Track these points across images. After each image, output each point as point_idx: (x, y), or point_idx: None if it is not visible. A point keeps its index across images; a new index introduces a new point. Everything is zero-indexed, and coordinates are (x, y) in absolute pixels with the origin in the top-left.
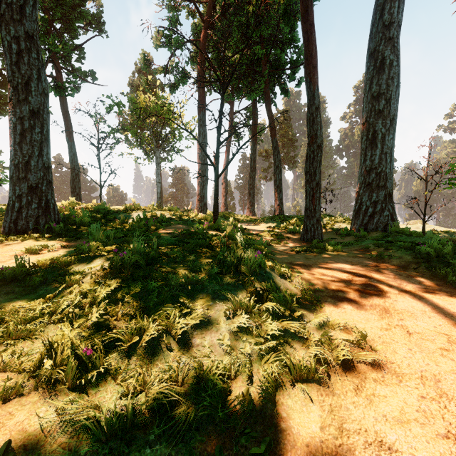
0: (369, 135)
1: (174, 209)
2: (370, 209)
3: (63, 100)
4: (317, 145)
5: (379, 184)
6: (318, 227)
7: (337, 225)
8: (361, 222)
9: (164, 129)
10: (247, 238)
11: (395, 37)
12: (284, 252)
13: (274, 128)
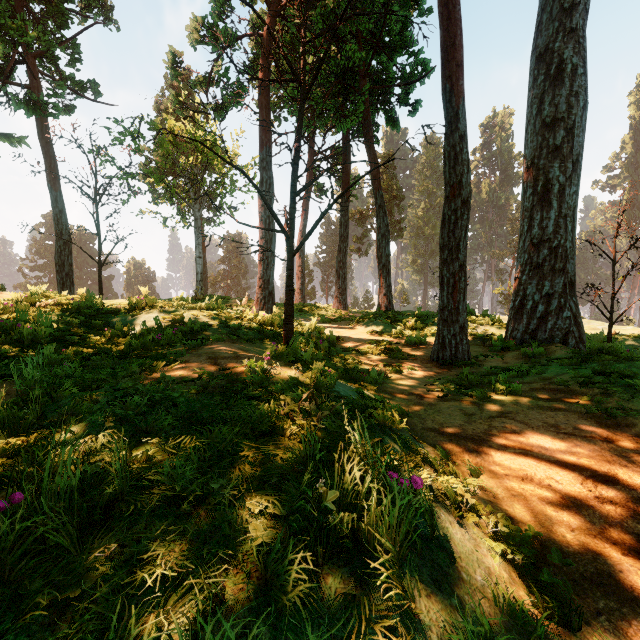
0: (538, 186)
1: (216, 306)
2: (540, 306)
3: (41, 123)
4: (462, 200)
5: (555, 267)
6: (462, 339)
7: (481, 330)
8: (525, 328)
9: (210, 176)
10: (346, 364)
11: (579, 28)
12: (417, 395)
13: (378, 176)
